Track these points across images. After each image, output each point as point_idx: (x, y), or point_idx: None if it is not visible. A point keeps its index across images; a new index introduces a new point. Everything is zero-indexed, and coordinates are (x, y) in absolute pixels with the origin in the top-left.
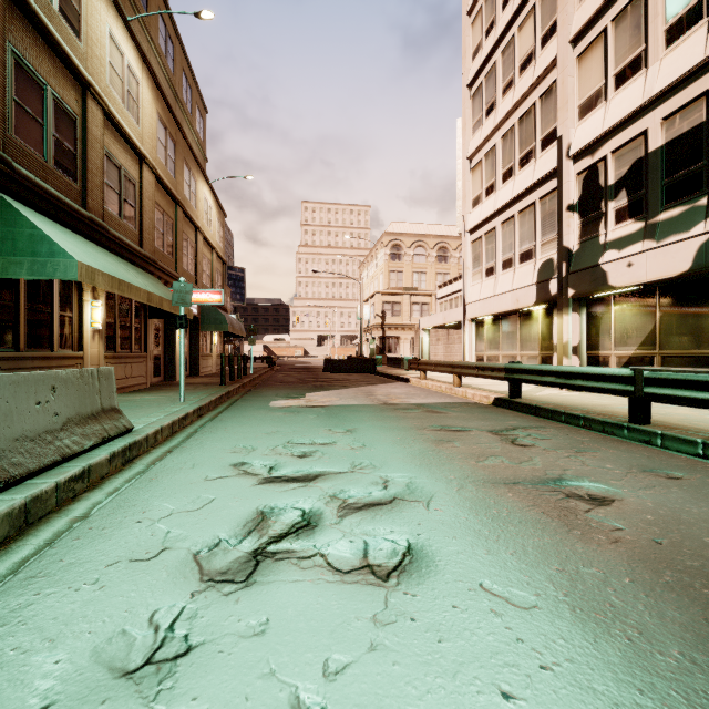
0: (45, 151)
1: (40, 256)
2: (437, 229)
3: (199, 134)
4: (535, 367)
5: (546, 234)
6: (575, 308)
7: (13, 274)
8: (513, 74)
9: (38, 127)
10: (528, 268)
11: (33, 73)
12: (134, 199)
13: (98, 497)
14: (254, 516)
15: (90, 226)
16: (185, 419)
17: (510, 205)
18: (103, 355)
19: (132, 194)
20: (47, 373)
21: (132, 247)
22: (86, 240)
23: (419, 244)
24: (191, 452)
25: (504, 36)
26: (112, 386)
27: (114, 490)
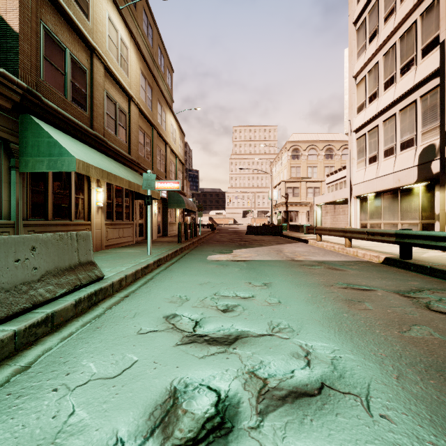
0: (66, 91)
1: (53, 156)
2: (324, 136)
3: (169, 85)
4: (429, 233)
5: (427, 124)
6: None
7: (38, 169)
8: (394, 3)
9: (60, 76)
10: (409, 154)
11: (57, 41)
12: (125, 124)
13: (51, 343)
14: (165, 397)
15: (94, 140)
16: (147, 268)
17: (391, 106)
18: (104, 223)
19: (124, 120)
20: (27, 237)
21: (123, 154)
22: (91, 149)
23: (312, 147)
24: (138, 299)
25: None
26: (89, 245)
27: (68, 334)
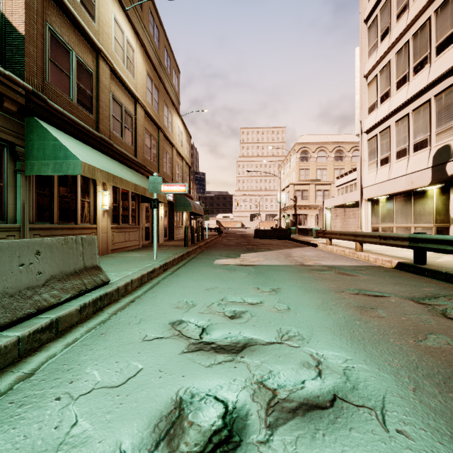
0: (71, 93)
1: (59, 159)
2: (334, 138)
3: (175, 87)
4: (444, 237)
5: (442, 124)
6: None
7: (44, 172)
8: (407, 0)
9: (66, 78)
10: (423, 155)
11: (63, 43)
12: (131, 126)
13: (55, 349)
14: (170, 408)
15: (100, 142)
16: (153, 272)
17: (404, 106)
18: (110, 226)
19: (130, 123)
20: (32, 241)
21: (129, 157)
22: (97, 151)
23: (321, 149)
24: (144, 305)
25: None
26: (94, 249)
27: (73, 341)
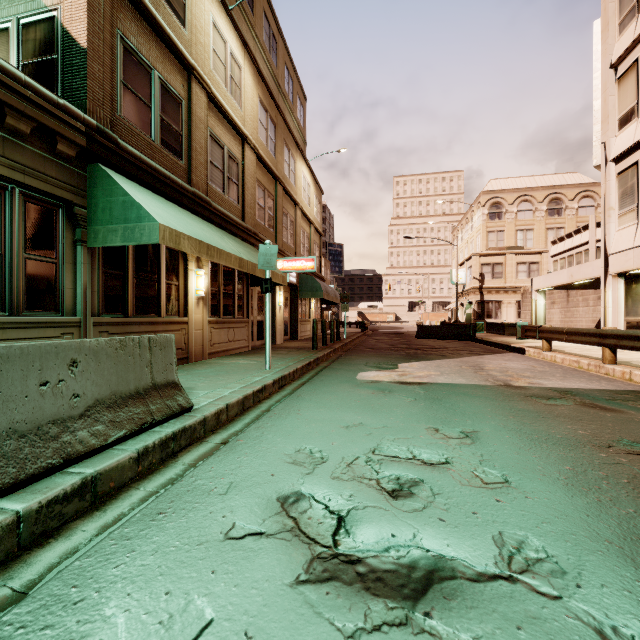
0: (153, 131)
1: (130, 222)
2: (546, 180)
3: (300, 121)
4: None
5: None
6: None
7: (111, 242)
8: None
9: (146, 109)
10: None
11: (141, 59)
12: (237, 177)
13: (81, 536)
14: None
15: (192, 200)
16: (262, 392)
17: None
18: (207, 320)
19: (235, 172)
20: (64, 344)
21: (234, 220)
22: (188, 212)
23: (524, 199)
24: (240, 453)
25: None
26: (170, 356)
27: (114, 519)
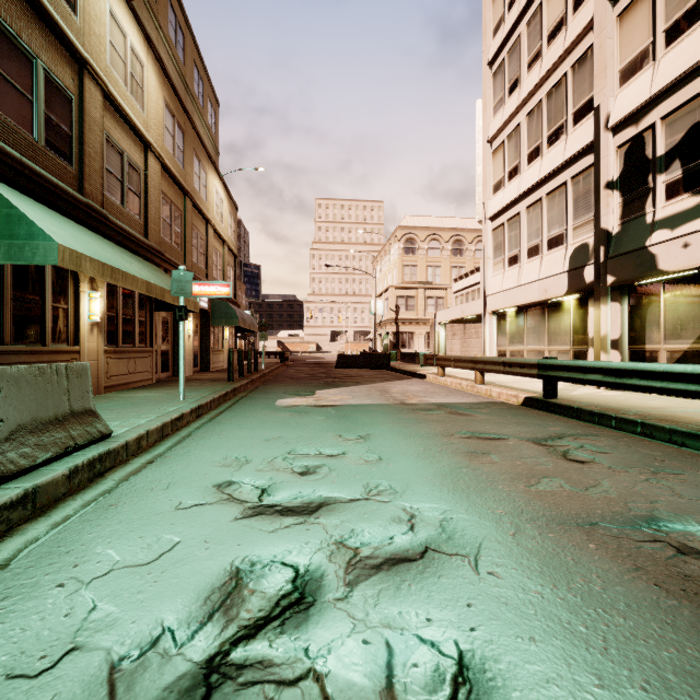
0: (35, 129)
1: (18, 238)
2: (451, 222)
3: (211, 128)
4: (576, 363)
5: (580, 216)
6: (615, 297)
7: None
8: (540, 45)
9: (26, 104)
10: (558, 255)
11: (21, 45)
12: (139, 188)
13: (37, 531)
14: (224, 579)
15: (86, 212)
16: (180, 420)
17: (536, 187)
18: (103, 349)
19: (136, 182)
20: None
21: (135, 237)
22: (81, 227)
23: (433, 237)
24: (172, 465)
25: (530, 5)
26: (86, 384)
27: (63, 519)
